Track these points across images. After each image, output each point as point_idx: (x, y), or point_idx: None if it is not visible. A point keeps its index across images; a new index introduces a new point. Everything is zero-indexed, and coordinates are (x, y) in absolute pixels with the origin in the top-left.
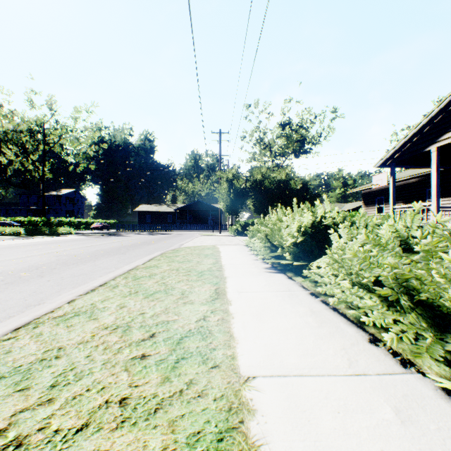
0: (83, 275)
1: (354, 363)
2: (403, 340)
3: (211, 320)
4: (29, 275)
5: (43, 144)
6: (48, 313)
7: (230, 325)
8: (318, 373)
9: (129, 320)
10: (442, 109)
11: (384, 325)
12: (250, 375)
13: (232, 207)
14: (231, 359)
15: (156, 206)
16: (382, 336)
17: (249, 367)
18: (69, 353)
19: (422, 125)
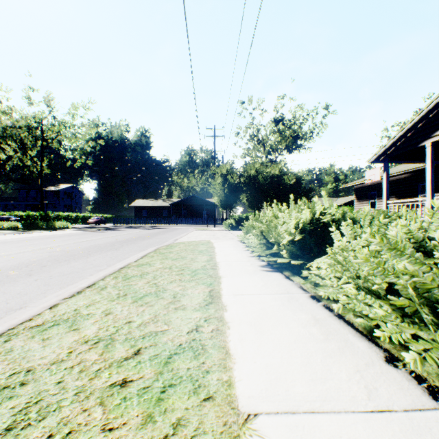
0: (73, 274)
1: (373, 392)
2: (425, 359)
3: (204, 332)
4: (18, 273)
5: (41, 140)
6: (25, 321)
7: (225, 338)
8: (332, 408)
9: (113, 332)
10: (438, 104)
11: (402, 341)
12: (251, 412)
13: (227, 202)
14: (227, 387)
15: (151, 201)
16: (400, 353)
17: (248, 399)
18: (38, 377)
19: (417, 120)
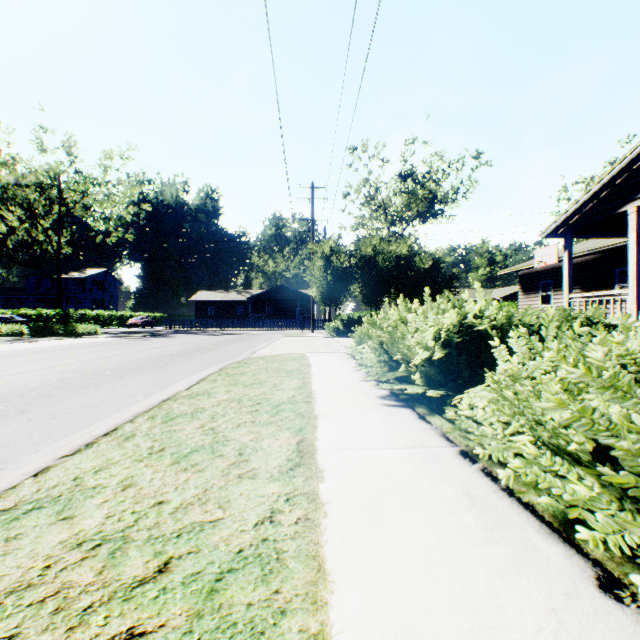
0: (89, 410)
1: None
2: None
3: (283, 523)
4: (3, 408)
5: (58, 205)
6: None
7: (318, 538)
8: None
9: (129, 523)
10: None
11: (627, 549)
12: None
13: (330, 295)
14: None
15: (221, 293)
16: (623, 571)
17: None
18: None
19: (614, 174)
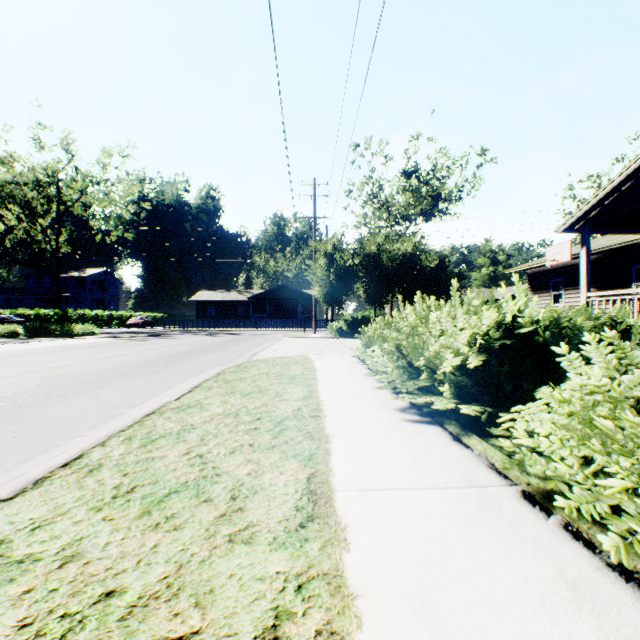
0: (60, 425)
1: None
2: None
3: None
4: None
5: (57, 203)
6: None
7: None
8: None
9: None
10: None
11: None
12: None
13: (333, 294)
14: None
15: (221, 293)
16: None
17: None
18: None
19: None
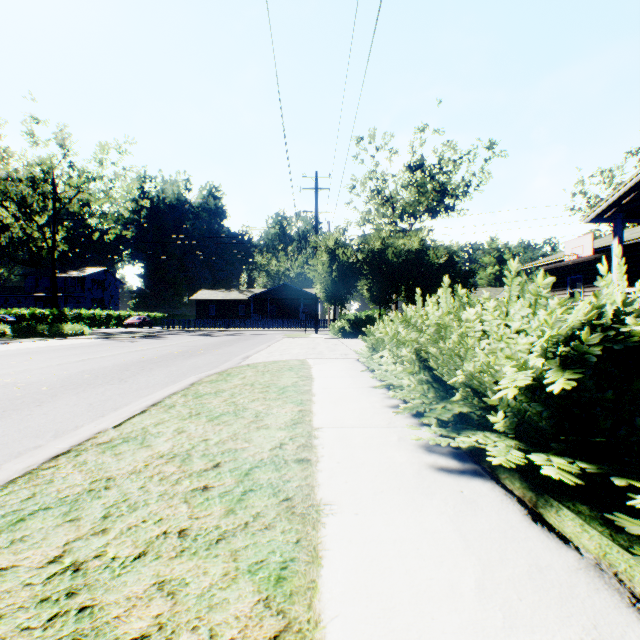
0: None
1: None
2: None
3: None
4: None
5: (52, 200)
6: None
7: None
8: None
9: None
10: None
11: None
12: None
13: (336, 293)
14: None
15: (222, 293)
16: None
17: None
18: None
19: None
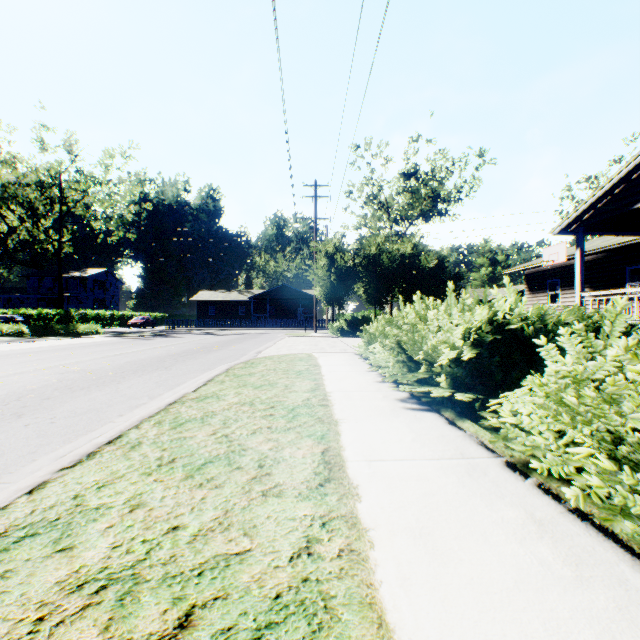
0: (90, 413)
1: None
2: None
3: (324, 557)
4: None
5: (59, 204)
6: None
7: (370, 577)
8: None
9: (139, 556)
10: None
11: None
12: None
13: (334, 294)
14: None
15: (222, 293)
16: None
17: None
18: None
19: (631, 168)
